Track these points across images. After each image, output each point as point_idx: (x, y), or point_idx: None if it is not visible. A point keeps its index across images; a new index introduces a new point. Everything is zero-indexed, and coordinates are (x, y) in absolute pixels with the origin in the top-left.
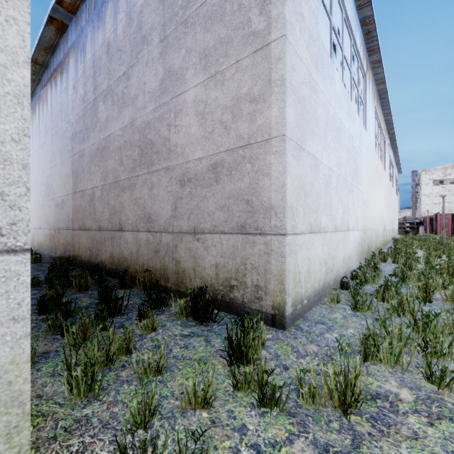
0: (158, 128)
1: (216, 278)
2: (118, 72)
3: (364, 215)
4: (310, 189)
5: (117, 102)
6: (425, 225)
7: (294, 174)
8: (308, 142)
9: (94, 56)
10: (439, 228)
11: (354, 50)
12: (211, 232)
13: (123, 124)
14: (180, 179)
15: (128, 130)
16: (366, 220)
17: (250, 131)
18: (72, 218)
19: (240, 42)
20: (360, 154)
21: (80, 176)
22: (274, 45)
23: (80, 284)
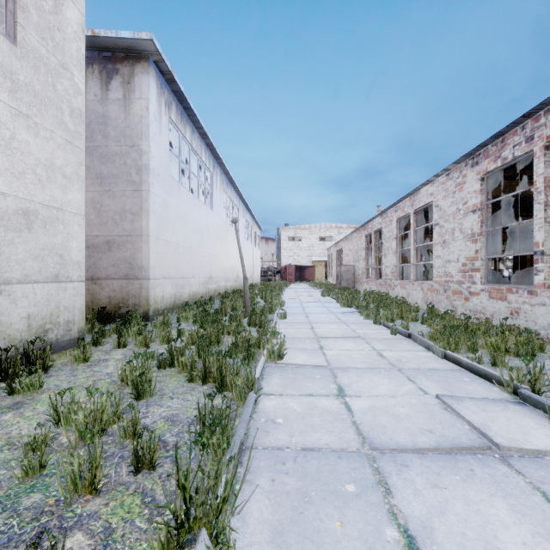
0: None
1: (110, 304)
2: None
3: (211, 267)
4: (164, 257)
5: None
6: (282, 274)
7: (154, 251)
8: (162, 234)
9: None
10: (287, 276)
11: (201, 162)
12: (105, 279)
13: None
14: None
15: None
16: (213, 271)
17: (131, 228)
18: None
19: (126, 181)
20: (206, 229)
21: None
22: (144, 192)
23: None
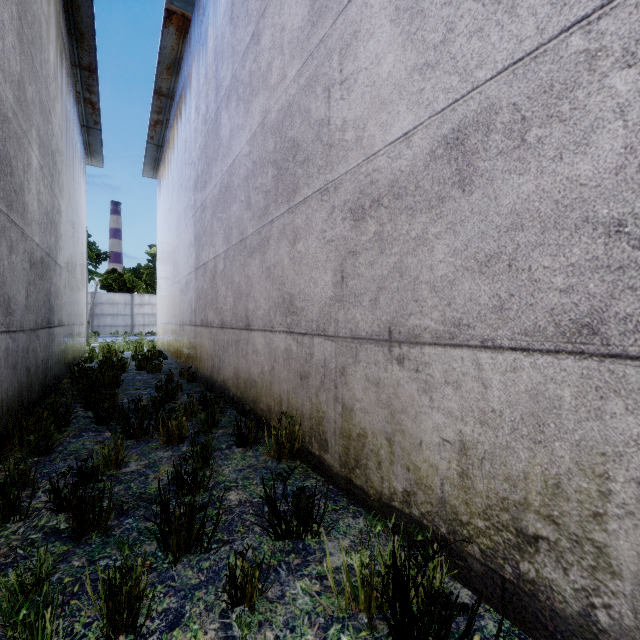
0: (306, 107)
1: (461, 486)
2: (243, 41)
3: None
4: None
5: (243, 96)
6: None
7: None
8: None
9: (216, 39)
10: None
11: None
12: (441, 341)
13: (250, 132)
14: (353, 207)
15: (258, 139)
16: None
17: None
18: (194, 308)
19: None
20: None
21: (202, 243)
22: None
23: (169, 431)
